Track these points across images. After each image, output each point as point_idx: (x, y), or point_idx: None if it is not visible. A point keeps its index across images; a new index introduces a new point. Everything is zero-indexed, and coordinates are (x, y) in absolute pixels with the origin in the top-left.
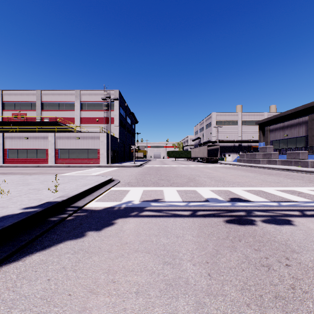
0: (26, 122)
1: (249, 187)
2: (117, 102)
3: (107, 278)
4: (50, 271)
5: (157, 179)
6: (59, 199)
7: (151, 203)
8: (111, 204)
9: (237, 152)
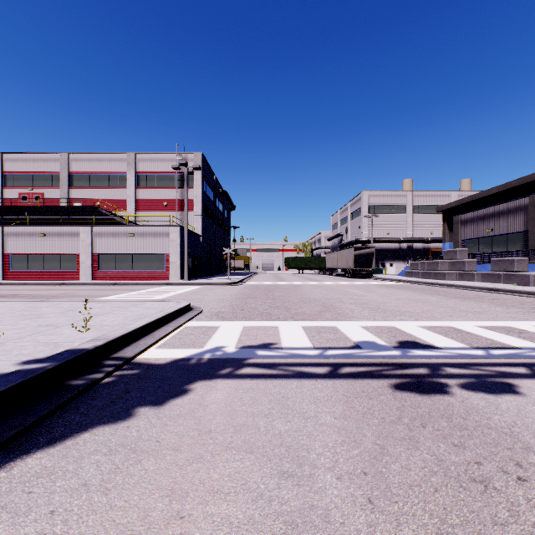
0: (43, 208)
1: (430, 320)
2: (200, 173)
3: (169, 508)
4: (58, 493)
5: (268, 307)
6: (90, 344)
7: (257, 351)
8: (184, 354)
9: (405, 260)
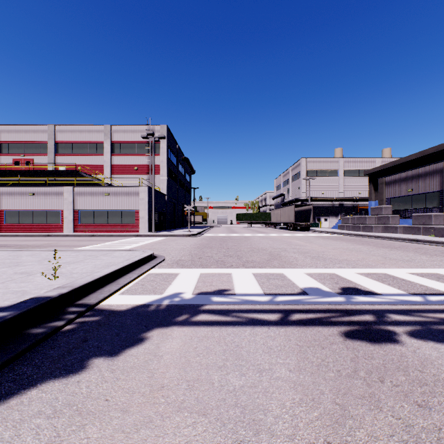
0: (33, 172)
1: (366, 268)
2: (165, 142)
3: None
4: None
5: (222, 256)
6: (55, 292)
7: (212, 297)
8: (145, 300)
9: (337, 215)
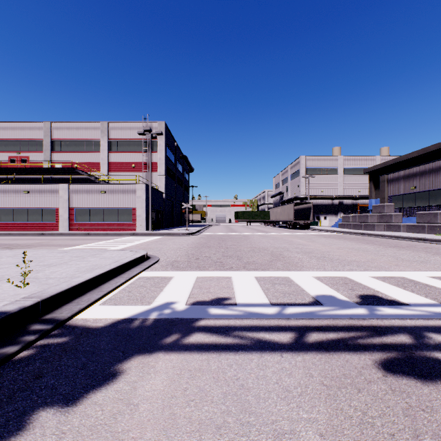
0: (28, 169)
1: (380, 270)
2: (163, 139)
3: None
4: None
5: (221, 256)
6: (16, 305)
7: (209, 308)
8: (128, 312)
9: (337, 214)
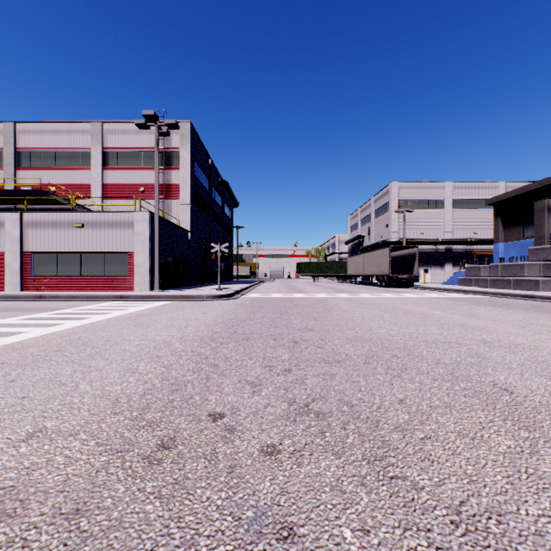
0: None
1: None
2: (188, 149)
3: None
4: None
5: (283, 413)
6: None
7: None
8: None
9: (443, 265)
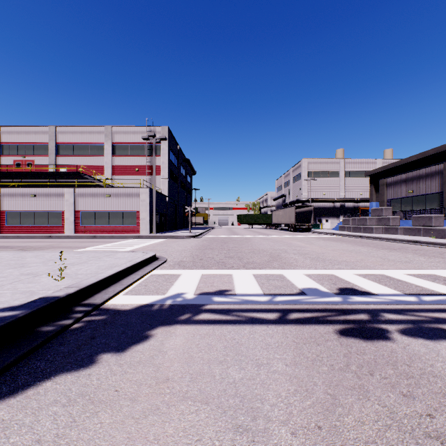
0: (34, 173)
1: (364, 269)
2: (166, 143)
3: None
4: None
5: (223, 257)
6: (62, 292)
7: (213, 297)
8: (148, 300)
9: (338, 217)
